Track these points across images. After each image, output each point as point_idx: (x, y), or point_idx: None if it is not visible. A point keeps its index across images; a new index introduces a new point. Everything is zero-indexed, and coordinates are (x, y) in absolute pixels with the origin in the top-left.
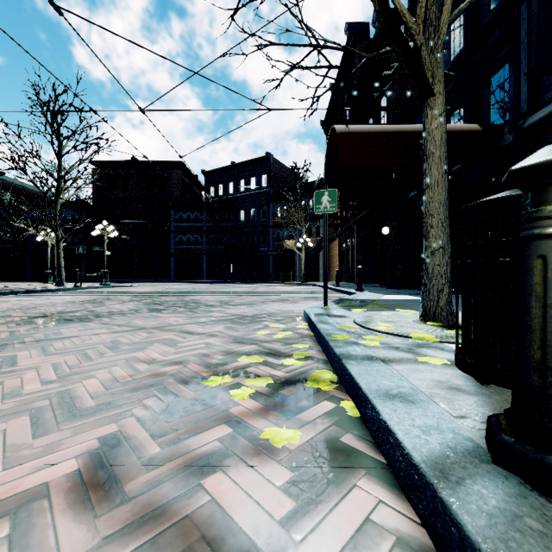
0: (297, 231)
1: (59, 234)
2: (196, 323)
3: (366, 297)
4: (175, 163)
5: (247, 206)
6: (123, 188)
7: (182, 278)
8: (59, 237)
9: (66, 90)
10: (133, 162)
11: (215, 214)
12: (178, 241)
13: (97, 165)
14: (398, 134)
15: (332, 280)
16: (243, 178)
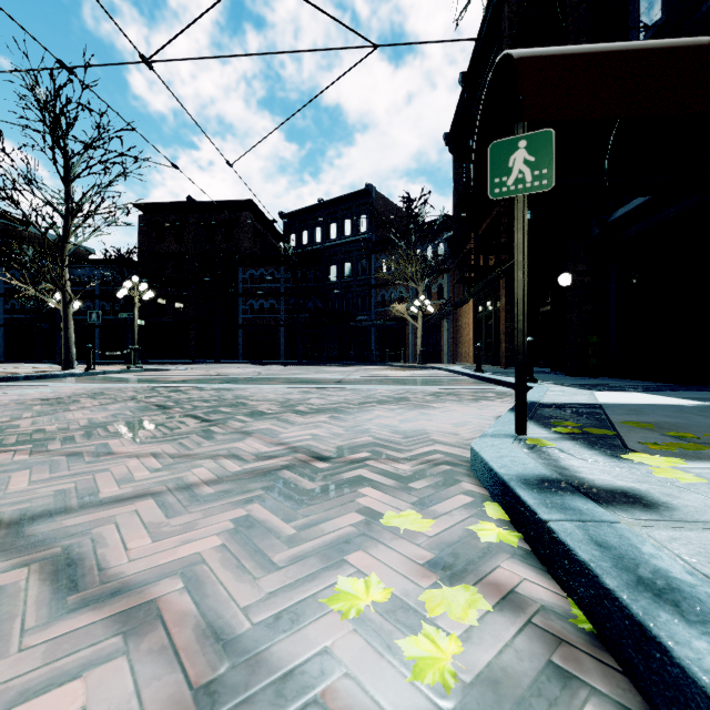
0: (409, 292)
1: (67, 294)
2: (168, 489)
3: (569, 399)
4: (244, 203)
5: (339, 259)
6: (177, 239)
7: (253, 357)
8: (66, 299)
9: (71, 80)
10: (189, 204)
11: (296, 270)
12: (247, 308)
13: (143, 209)
14: (650, 51)
15: (461, 361)
16: (335, 222)
